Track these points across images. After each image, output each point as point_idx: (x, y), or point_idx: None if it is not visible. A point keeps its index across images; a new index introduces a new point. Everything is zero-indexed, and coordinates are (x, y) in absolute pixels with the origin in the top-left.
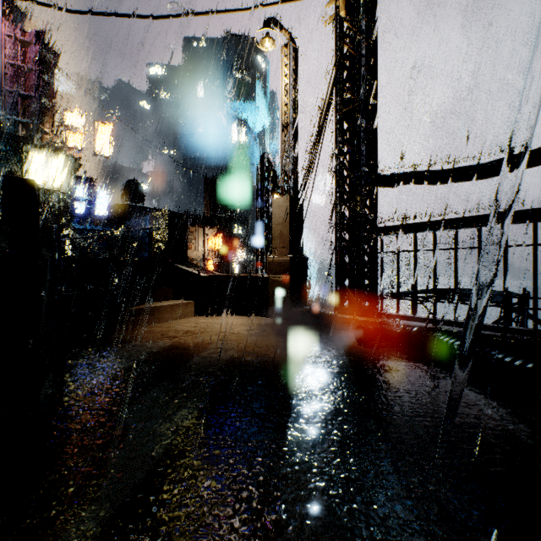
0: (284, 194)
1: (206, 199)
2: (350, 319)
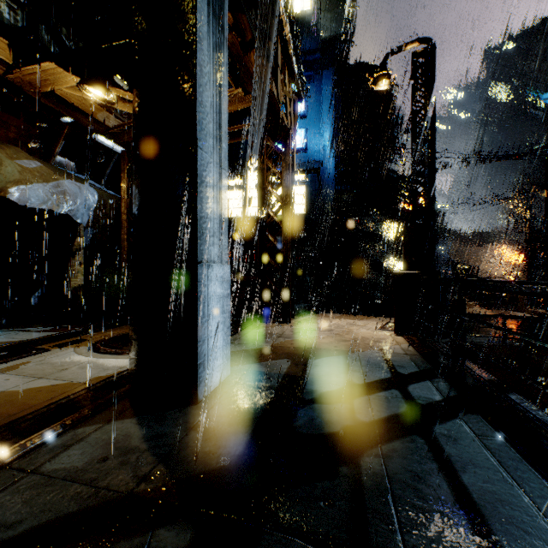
0: (526, 261)
1: (508, 219)
2: (547, 313)
